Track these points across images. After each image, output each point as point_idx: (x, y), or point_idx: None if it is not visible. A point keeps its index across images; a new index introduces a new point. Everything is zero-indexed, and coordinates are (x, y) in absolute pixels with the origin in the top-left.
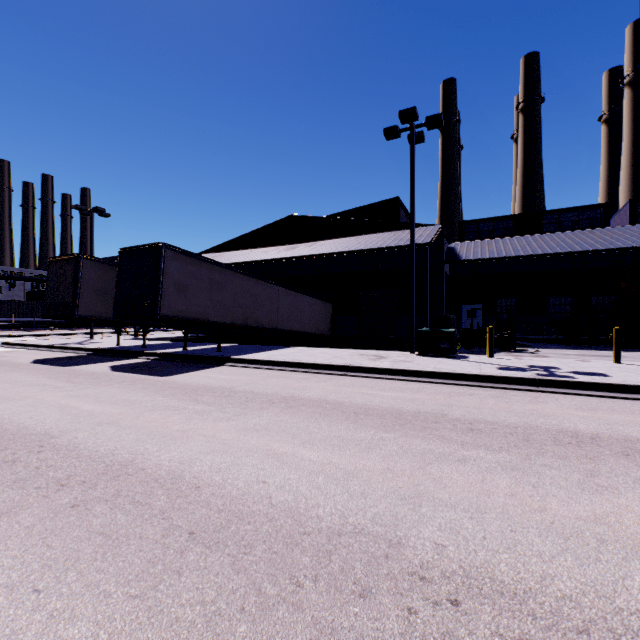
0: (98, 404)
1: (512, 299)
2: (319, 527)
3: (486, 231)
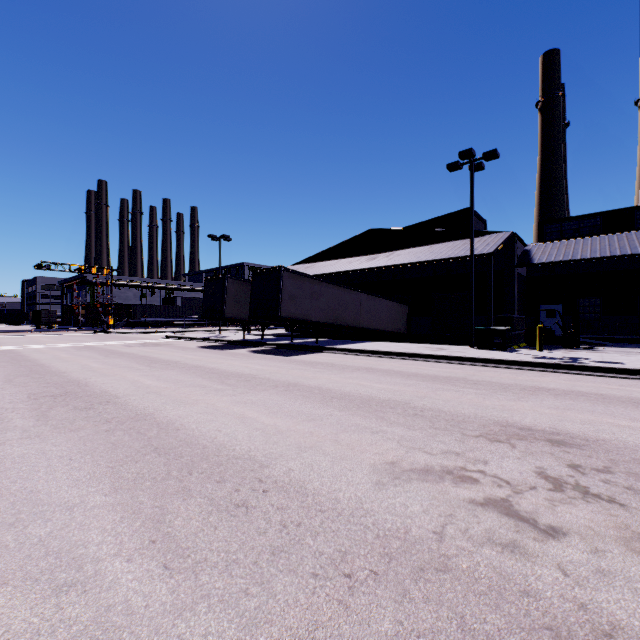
0: (262, 366)
1: (596, 299)
2: (379, 399)
3: (570, 230)
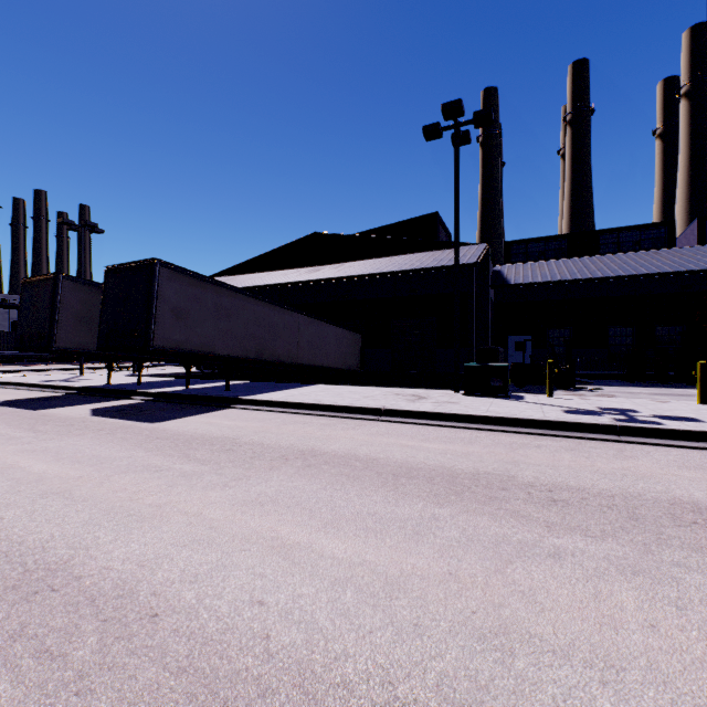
0: (55, 463)
1: (566, 329)
2: None
3: (536, 252)
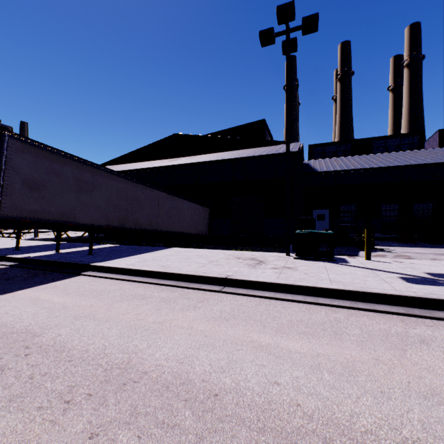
0: None
1: (352, 205)
2: None
3: (330, 152)
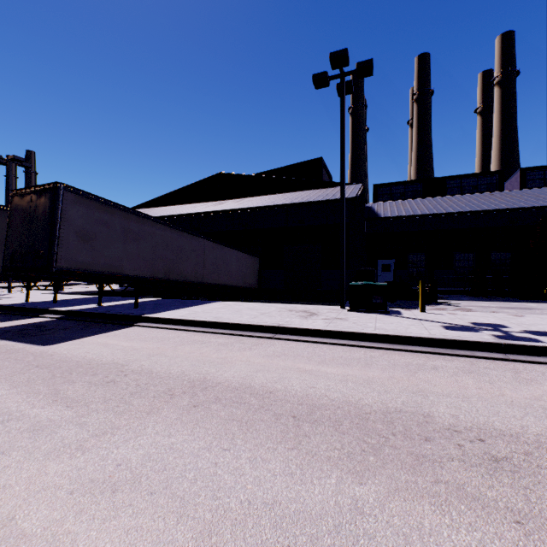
0: None
1: (422, 254)
2: None
3: (398, 193)
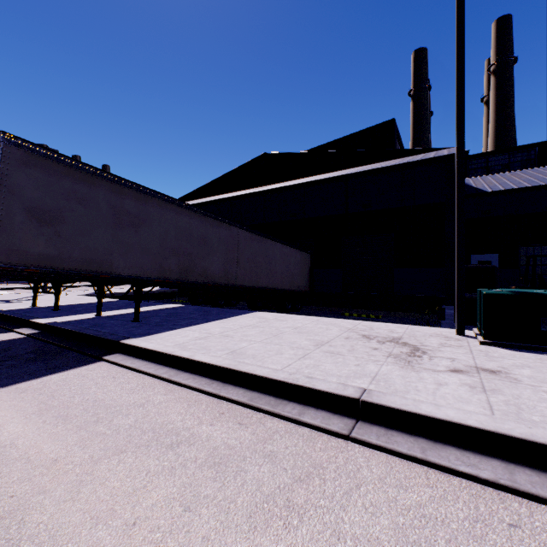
0: None
1: (543, 246)
2: None
3: (498, 166)
